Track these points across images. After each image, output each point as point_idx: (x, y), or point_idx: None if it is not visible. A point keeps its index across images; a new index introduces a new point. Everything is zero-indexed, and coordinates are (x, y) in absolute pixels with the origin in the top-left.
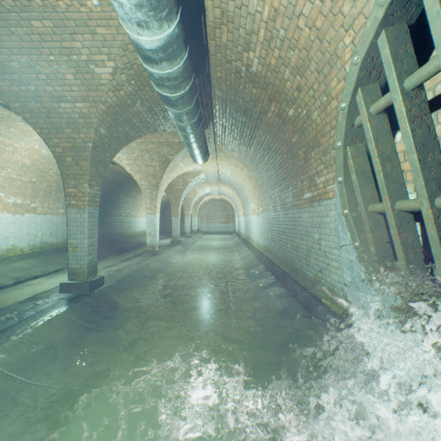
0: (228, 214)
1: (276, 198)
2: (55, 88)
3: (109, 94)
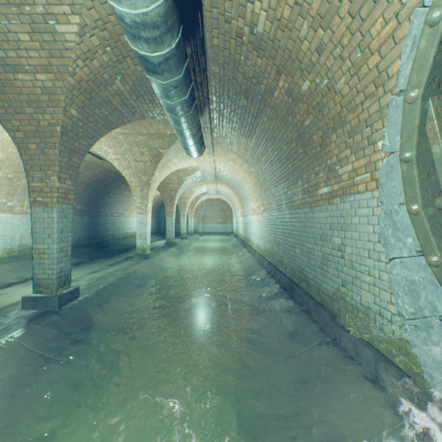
0: (225, 214)
1: (281, 195)
2: (8, 53)
3: (79, 62)
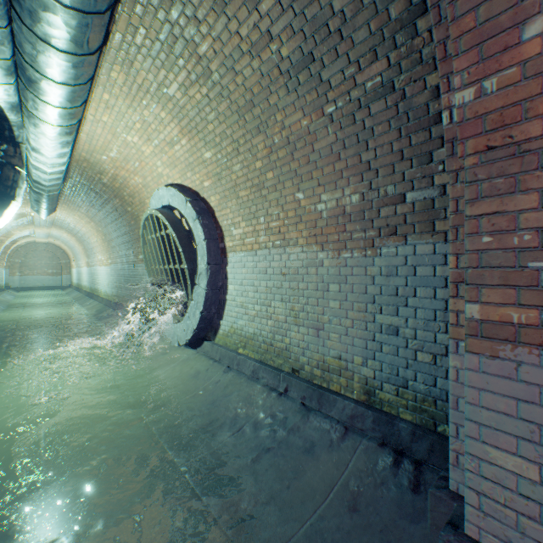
0: (60, 263)
1: (123, 254)
2: None
3: None
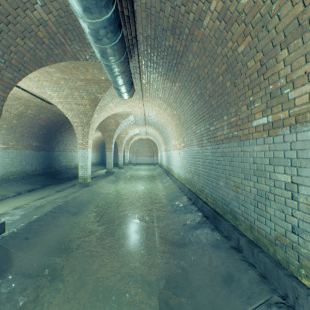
0: (152, 150)
1: (202, 132)
2: None
3: None
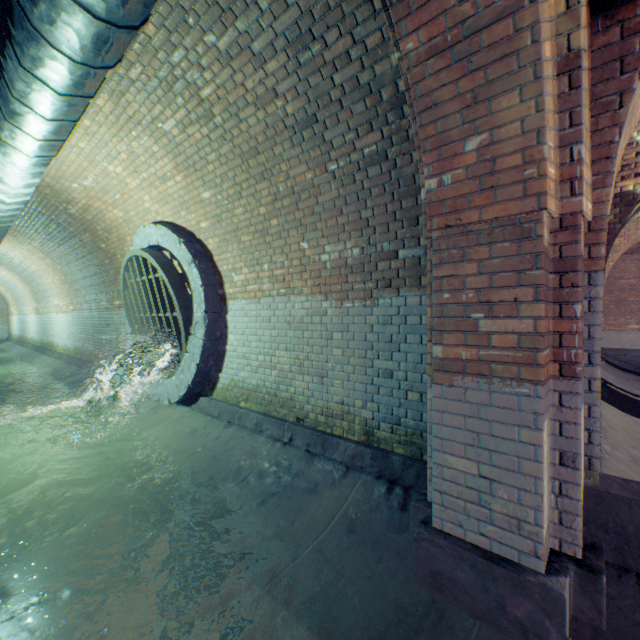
0: None
1: (92, 299)
2: None
3: None
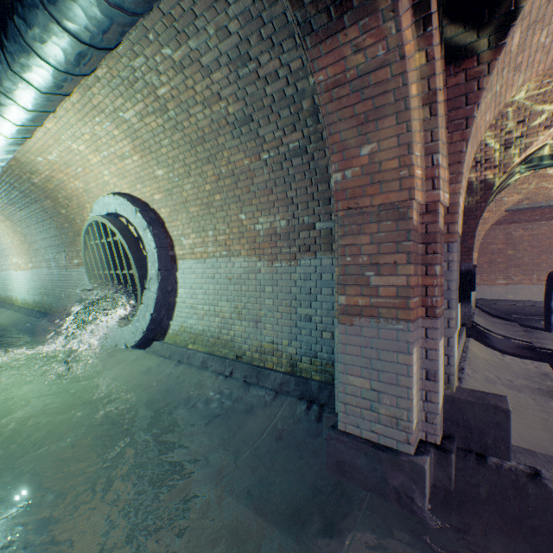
0: None
1: (52, 258)
2: None
3: None
